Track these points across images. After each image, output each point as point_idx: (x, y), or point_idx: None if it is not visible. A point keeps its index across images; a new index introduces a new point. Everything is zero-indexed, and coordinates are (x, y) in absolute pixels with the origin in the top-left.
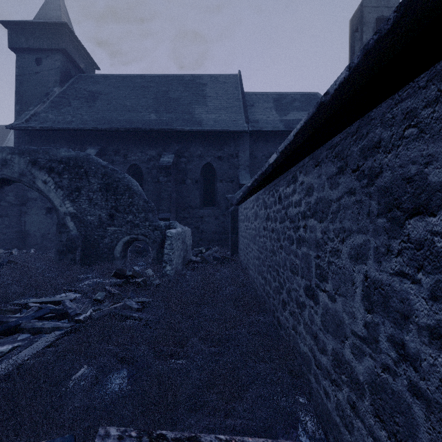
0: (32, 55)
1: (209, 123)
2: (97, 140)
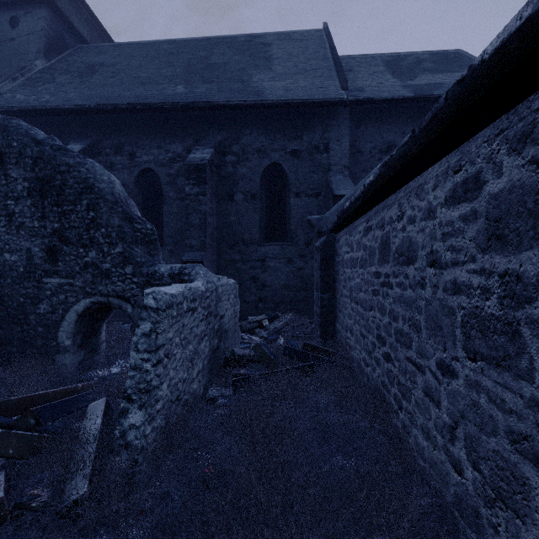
0: (4, 13)
1: (276, 93)
2: (87, 130)
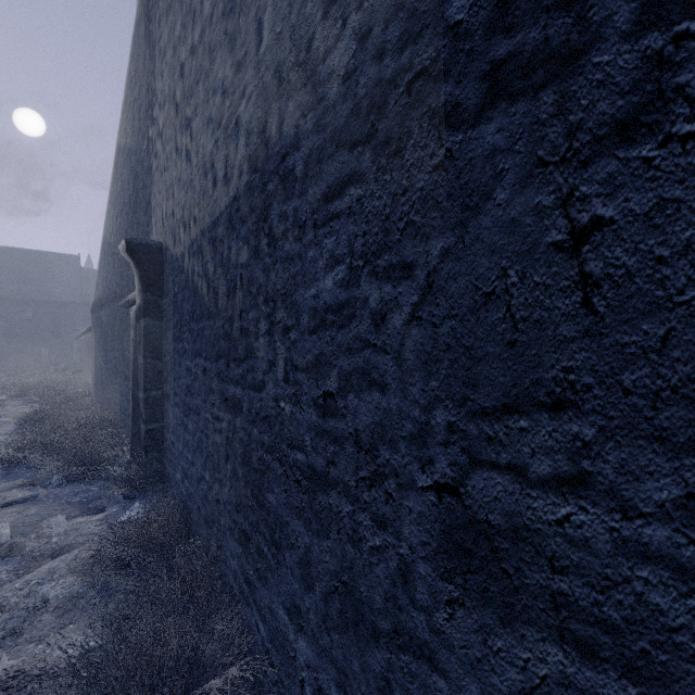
0: None
1: (57, 296)
2: None
